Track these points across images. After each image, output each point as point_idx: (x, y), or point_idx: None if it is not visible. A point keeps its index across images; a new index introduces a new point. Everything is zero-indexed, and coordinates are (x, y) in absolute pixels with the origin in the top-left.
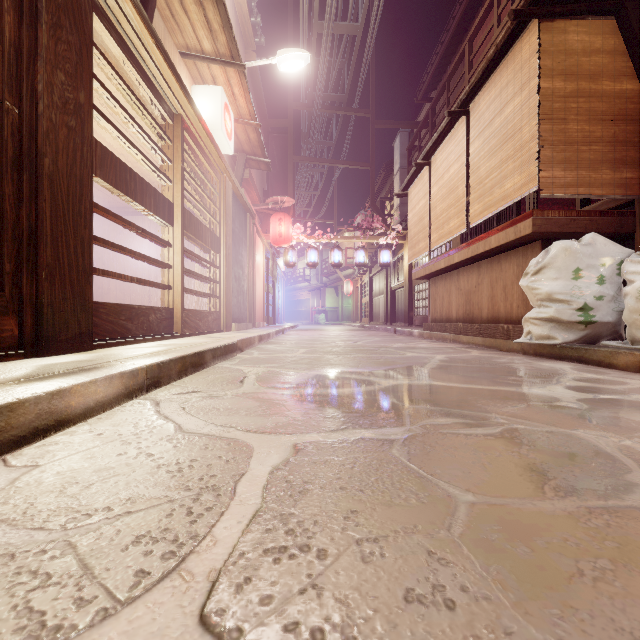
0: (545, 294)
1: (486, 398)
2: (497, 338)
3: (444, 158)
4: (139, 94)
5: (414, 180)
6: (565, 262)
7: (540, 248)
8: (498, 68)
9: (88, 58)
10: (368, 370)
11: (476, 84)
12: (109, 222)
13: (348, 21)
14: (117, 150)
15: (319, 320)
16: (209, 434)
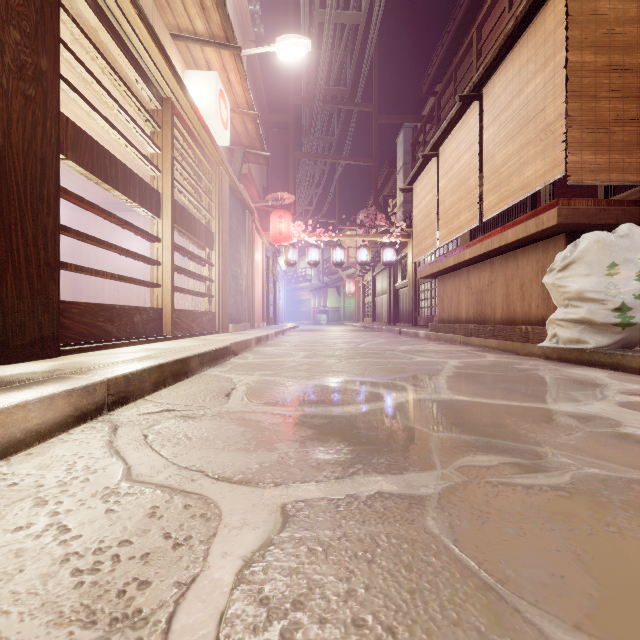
0: (575, 292)
1: (528, 421)
2: (514, 341)
3: (454, 148)
4: (124, 75)
5: (420, 173)
6: (598, 256)
7: (564, 242)
8: (516, 45)
9: (52, 19)
10: (376, 379)
11: (491, 64)
12: (103, 219)
13: (351, 10)
14: (106, 140)
15: (321, 320)
16: (164, 485)
